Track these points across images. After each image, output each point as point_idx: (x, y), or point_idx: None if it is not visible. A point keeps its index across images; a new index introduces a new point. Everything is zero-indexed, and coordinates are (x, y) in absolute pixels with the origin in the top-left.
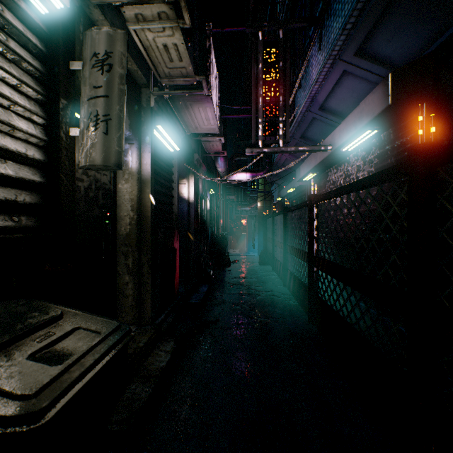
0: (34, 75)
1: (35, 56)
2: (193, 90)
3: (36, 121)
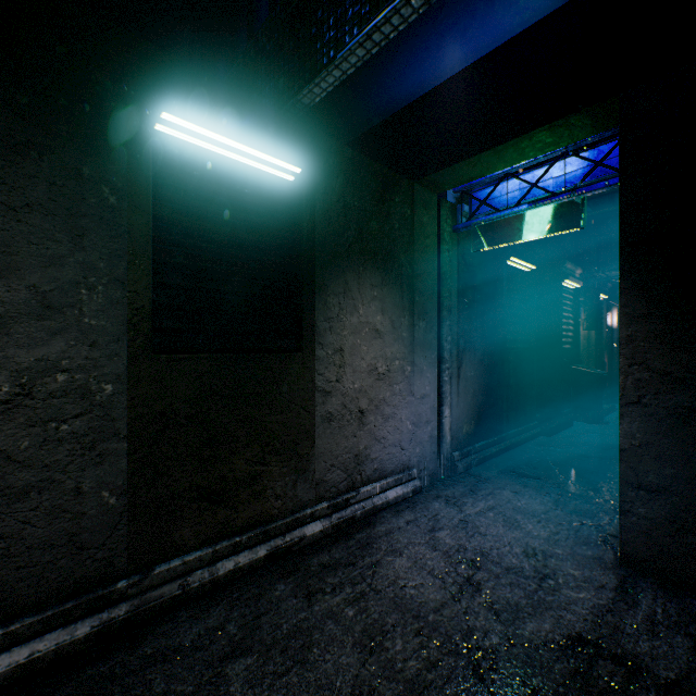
0: (571, 307)
1: (571, 301)
2: None
3: (571, 319)
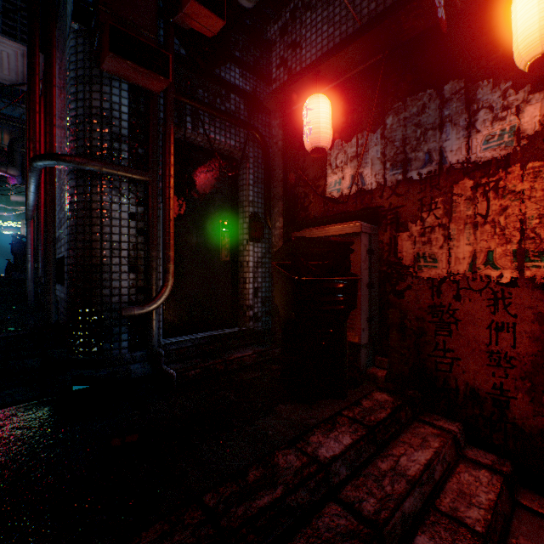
0: None
1: None
2: (17, 207)
3: None
